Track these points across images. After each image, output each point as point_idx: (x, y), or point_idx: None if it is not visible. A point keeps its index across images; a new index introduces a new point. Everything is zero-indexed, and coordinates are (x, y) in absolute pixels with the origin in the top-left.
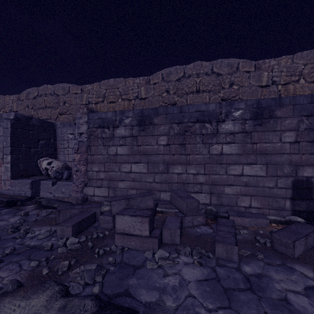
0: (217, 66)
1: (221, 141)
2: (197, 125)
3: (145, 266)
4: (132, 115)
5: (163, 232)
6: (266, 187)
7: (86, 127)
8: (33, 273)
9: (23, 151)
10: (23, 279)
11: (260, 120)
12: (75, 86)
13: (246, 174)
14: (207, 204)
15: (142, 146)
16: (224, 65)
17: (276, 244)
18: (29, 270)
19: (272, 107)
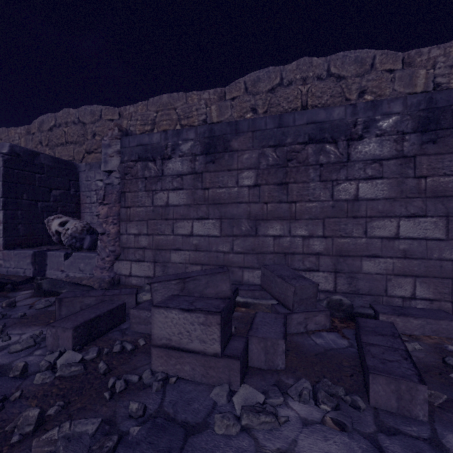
0: (337, 64)
1: (356, 175)
2: (310, 148)
3: (211, 425)
4: (193, 136)
5: (249, 344)
6: (445, 259)
7: (117, 160)
8: None
9: (25, 206)
10: None
11: (433, 133)
12: (110, 108)
13: (404, 235)
14: (328, 292)
15: (210, 189)
16: (350, 62)
17: None
18: None
19: None
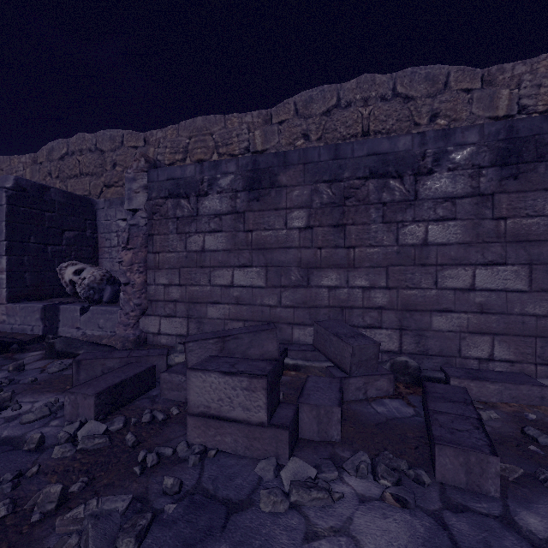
0: (405, 82)
1: (424, 216)
2: (371, 184)
3: (256, 502)
4: (234, 168)
5: (300, 413)
6: (528, 314)
7: (144, 197)
8: None
9: (32, 251)
10: None
11: (514, 167)
12: (133, 133)
13: (481, 287)
14: (393, 353)
15: (254, 232)
16: (420, 80)
17: None
18: None
19: (543, 137)
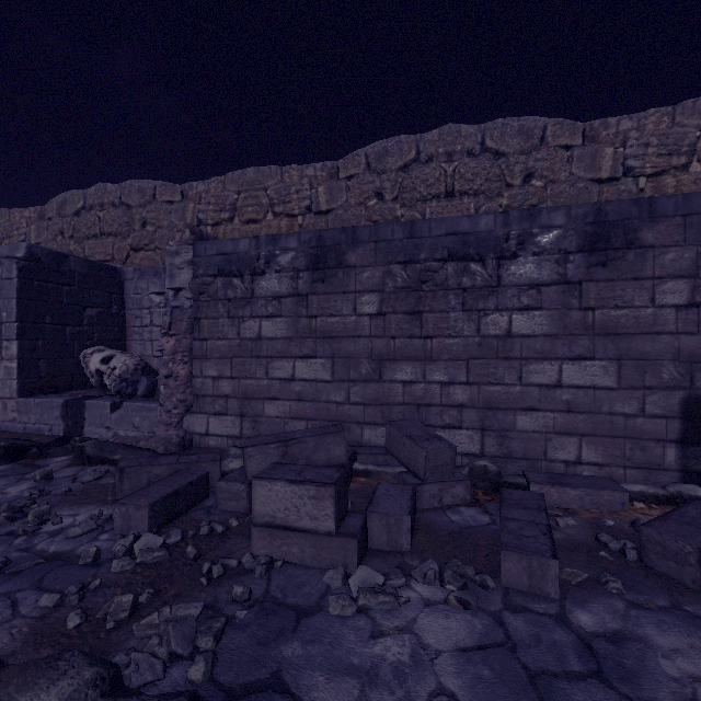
0: (495, 135)
1: (508, 305)
2: (450, 267)
3: (325, 608)
4: (296, 244)
5: (369, 522)
6: (617, 414)
7: (189, 274)
8: (42, 625)
9: (48, 333)
10: (15, 642)
11: (602, 253)
12: (168, 185)
13: (568, 383)
14: (474, 456)
15: (319, 318)
16: (512, 133)
17: (653, 553)
18: (34, 616)
19: (632, 222)
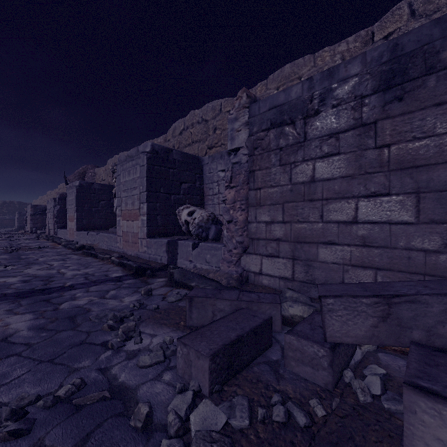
0: None
1: None
2: None
3: None
4: (358, 68)
5: None
6: None
7: (245, 134)
8: None
9: (162, 199)
10: None
11: None
12: (228, 99)
13: None
14: None
15: (393, 146)
16: None
17: None
18: None
19: None
